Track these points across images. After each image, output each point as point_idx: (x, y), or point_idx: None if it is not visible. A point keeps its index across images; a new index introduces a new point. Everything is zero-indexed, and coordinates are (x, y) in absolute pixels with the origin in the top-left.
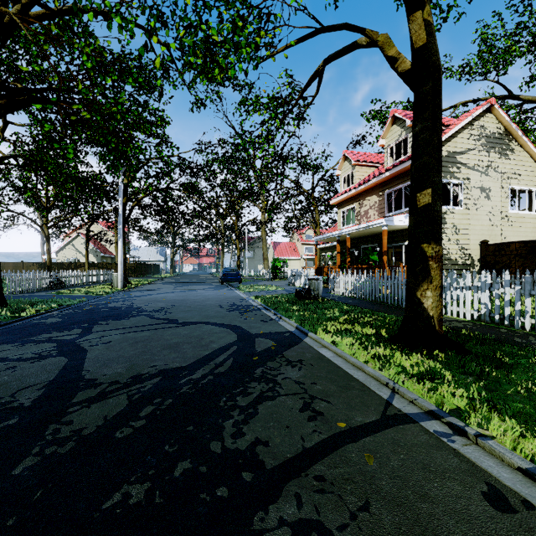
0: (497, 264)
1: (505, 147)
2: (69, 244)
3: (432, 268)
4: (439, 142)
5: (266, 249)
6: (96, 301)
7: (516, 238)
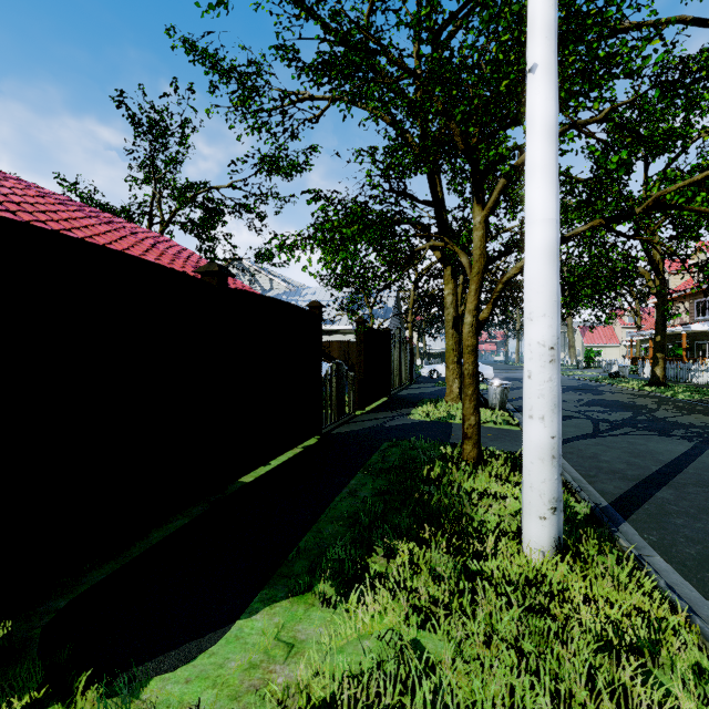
0: None
1: None
2: None
3: (659, 361)
4: (664, 320)
5: (572, 336)
6: None
7: None
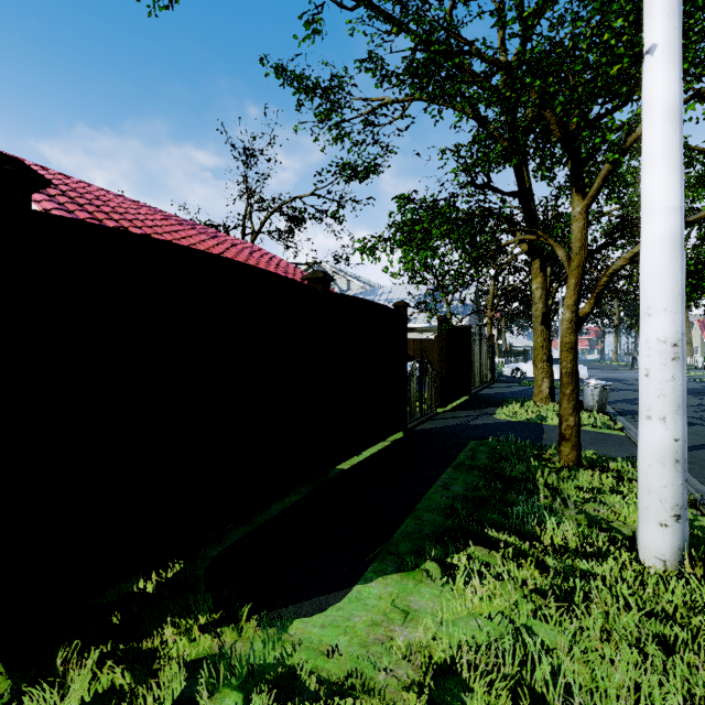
0: None
1: None
2: None
3: None
4: None
5: (688, 331)
6: None
7: None
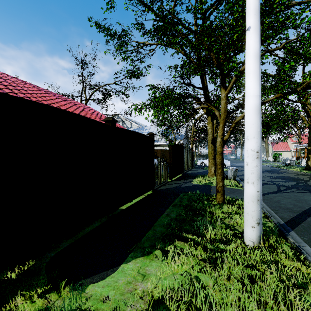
0: None
1: None
2: None
3: (310, 158)
4: None
5: (267, 147)
6: None
7: None
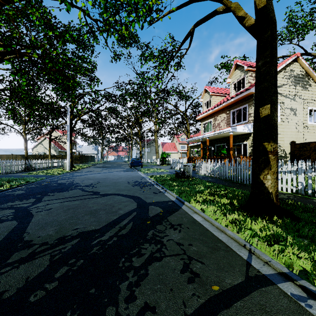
0: (301, 156)
1: (305, 83)
2: (40, 144)
3: (271, 159)
4: (275, 72)
5: (157, 147)
6: (51, 179)
7: (312, 139)
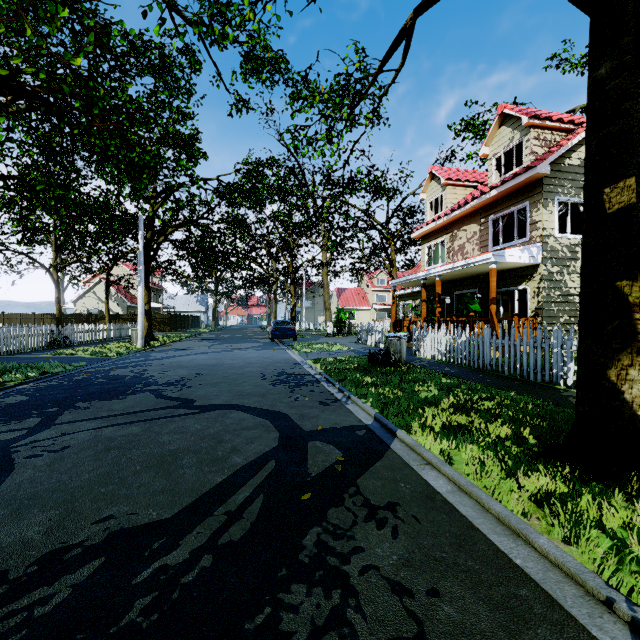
0: None
1: None
2: (90, 292)
3: None
4: None
5: (328, 298)
6: (98, 367)
7: None
